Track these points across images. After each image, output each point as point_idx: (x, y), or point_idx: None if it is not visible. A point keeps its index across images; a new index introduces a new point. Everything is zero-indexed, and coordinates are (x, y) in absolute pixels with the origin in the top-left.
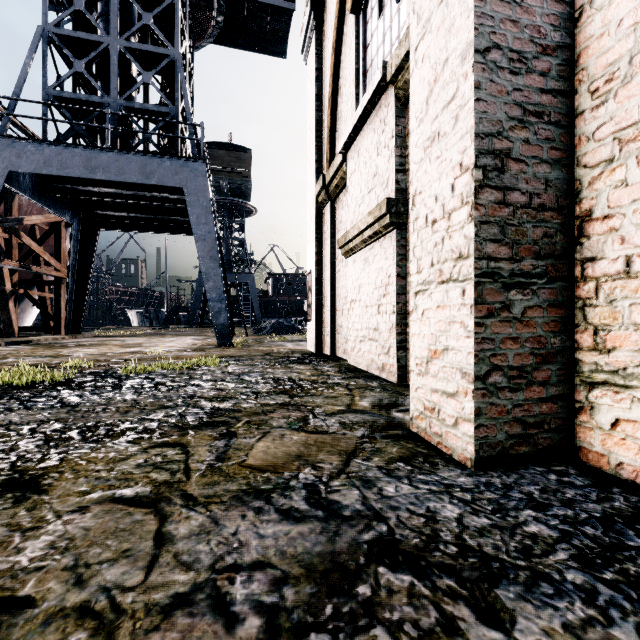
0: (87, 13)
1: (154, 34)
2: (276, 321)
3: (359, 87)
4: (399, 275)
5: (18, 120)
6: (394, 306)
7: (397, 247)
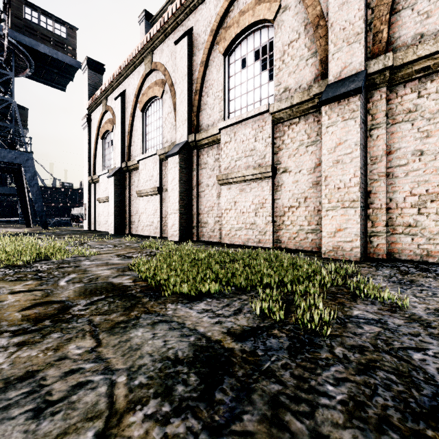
0: None
1: None
2: (57, 220)
3: (103, 159)
4: None
5: None
6: None
7: None
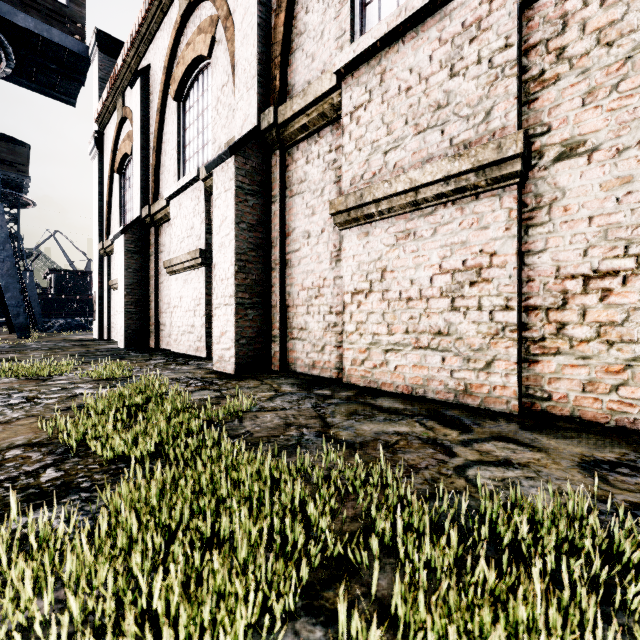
0: None
1: None
2: (65, 321)
3: (122, 209)
4: None
5: None
6: None
7: None
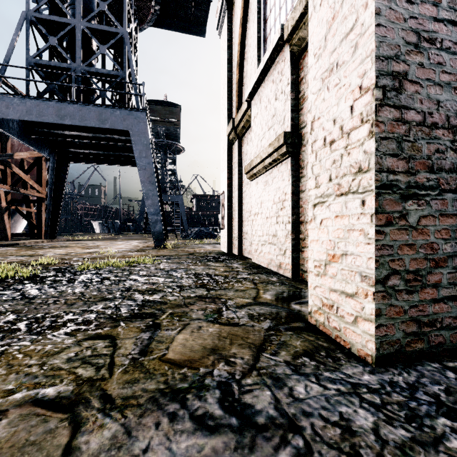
0: (59, 2)
1: (109, 19)
2: (198, 229)
3: (260, 51)
4: (293, 193)
5: (8, 81)
6: (289, 217)
7: (292, 171)
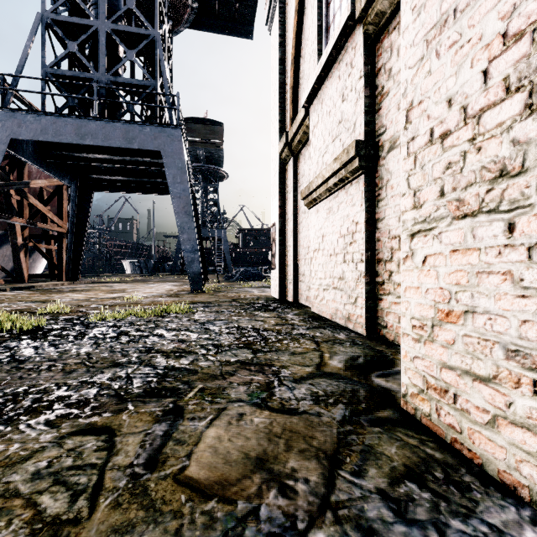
0: (79, 0)
1: (139, 21)
2: (244, 269)
3: (321, 43)
4: (368, 222)
5: (21, 96)
6: (362, 254)
7: (366, 192)
